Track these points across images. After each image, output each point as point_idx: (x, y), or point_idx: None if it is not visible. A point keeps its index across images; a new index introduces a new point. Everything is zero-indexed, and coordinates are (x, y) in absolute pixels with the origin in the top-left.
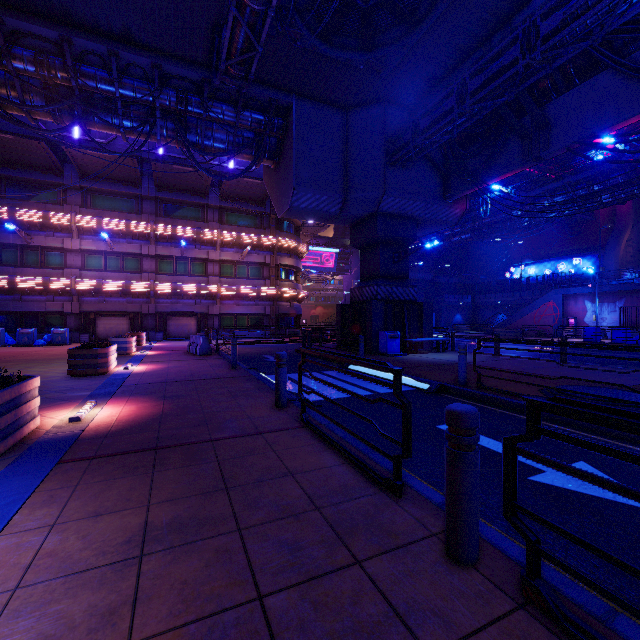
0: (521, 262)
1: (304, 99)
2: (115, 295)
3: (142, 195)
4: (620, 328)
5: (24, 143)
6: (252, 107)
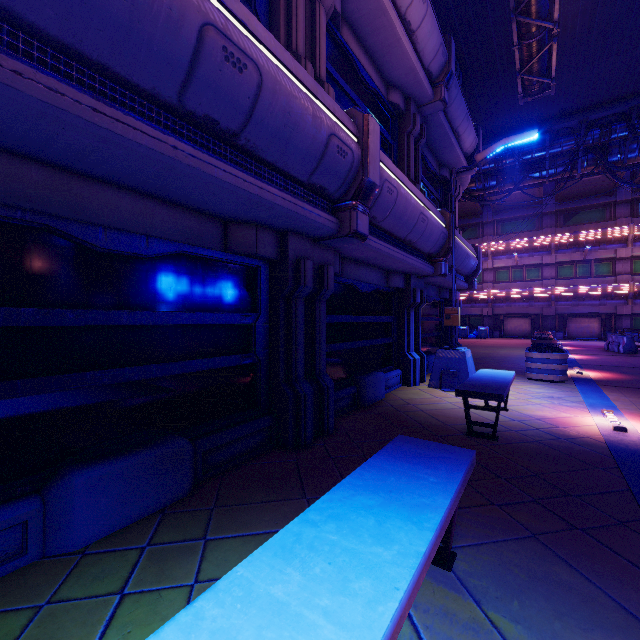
0: None
1: None
2: (518, 300)
3: (542, 213)
4: None
5: (463, 204)
6: None
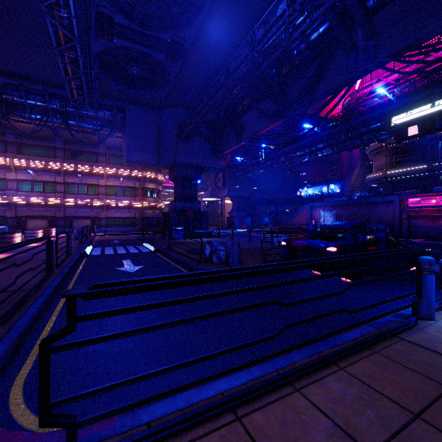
0: (300, 186)
1: (133, 104)
2: (39, 206)
3: (56, 147)
4: (323, 225)
5: None
6: (105, 107)
